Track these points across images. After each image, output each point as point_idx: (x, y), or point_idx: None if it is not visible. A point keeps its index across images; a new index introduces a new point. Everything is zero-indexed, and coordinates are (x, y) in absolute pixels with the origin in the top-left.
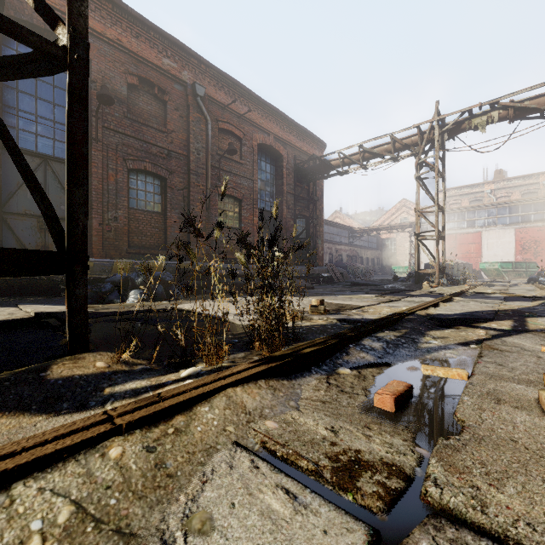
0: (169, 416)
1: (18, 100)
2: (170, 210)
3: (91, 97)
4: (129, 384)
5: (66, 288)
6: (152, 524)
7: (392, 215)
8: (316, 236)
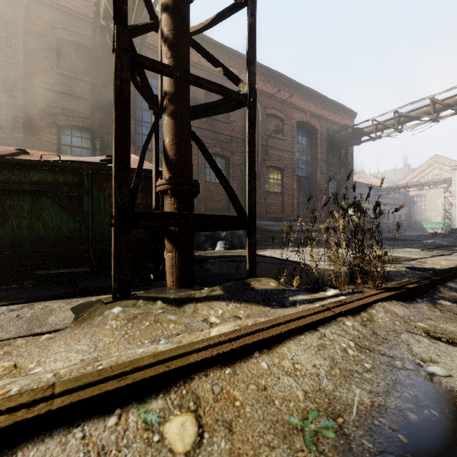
0: (356, 312)
1: (142, 116)
2: (232, 181)
3: None
4: (299, 296)
5: (247, 238)
6: (398, 355)
7: (421, 171)
8: (348, 196)
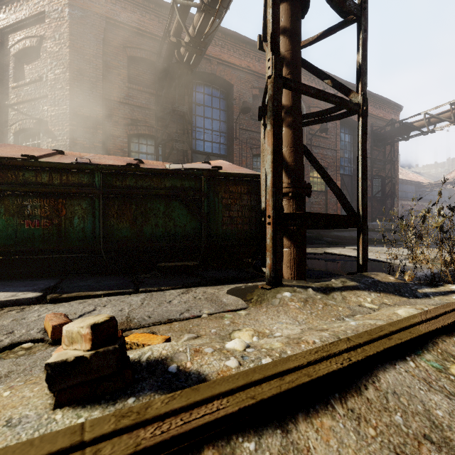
0: None
1: (196, 121)
2: None
3: (233, 110)
4: (425, 289)
5: (361, 235)
6: None
7: None
8: (394, 194)
